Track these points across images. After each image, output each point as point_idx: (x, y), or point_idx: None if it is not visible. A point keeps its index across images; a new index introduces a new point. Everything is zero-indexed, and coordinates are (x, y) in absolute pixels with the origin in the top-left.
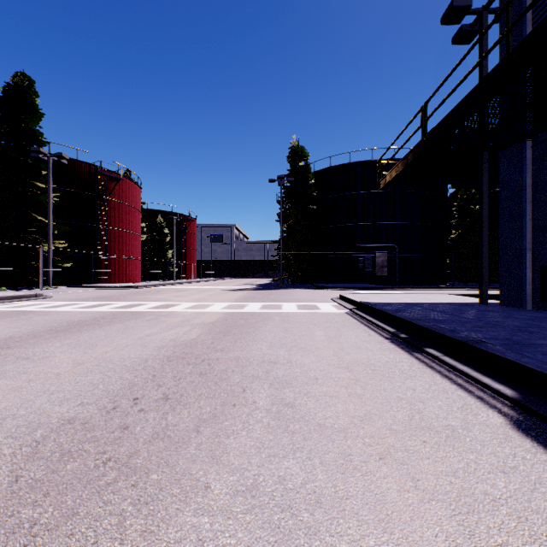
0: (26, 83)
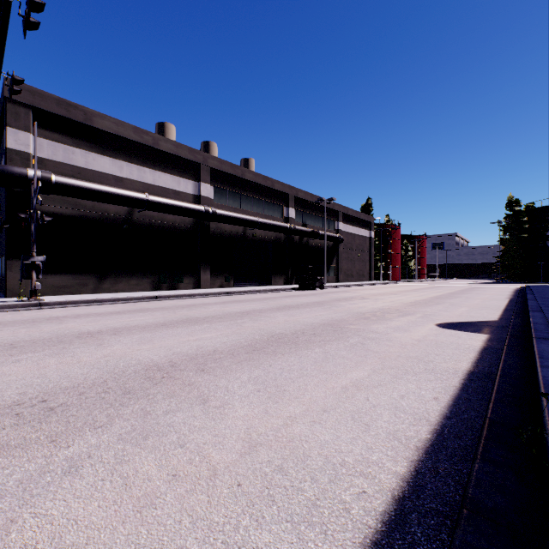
0: (370, 201)
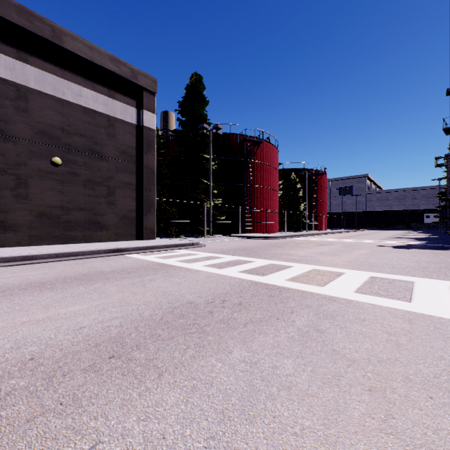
0: (198, 80)
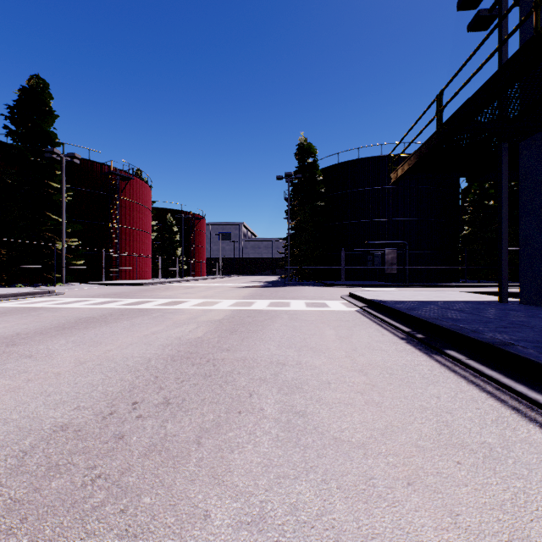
0: (41, 86)
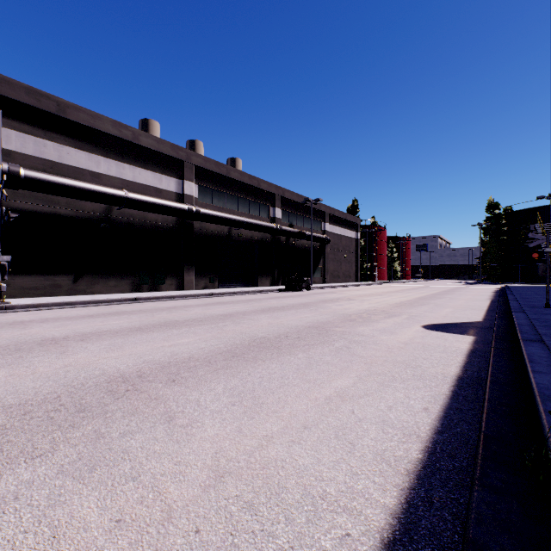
0: (356, 202)
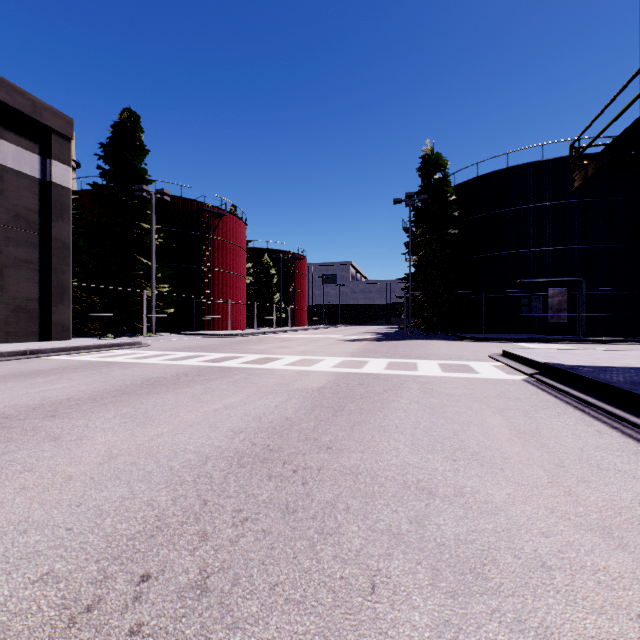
0: (132, 119)
